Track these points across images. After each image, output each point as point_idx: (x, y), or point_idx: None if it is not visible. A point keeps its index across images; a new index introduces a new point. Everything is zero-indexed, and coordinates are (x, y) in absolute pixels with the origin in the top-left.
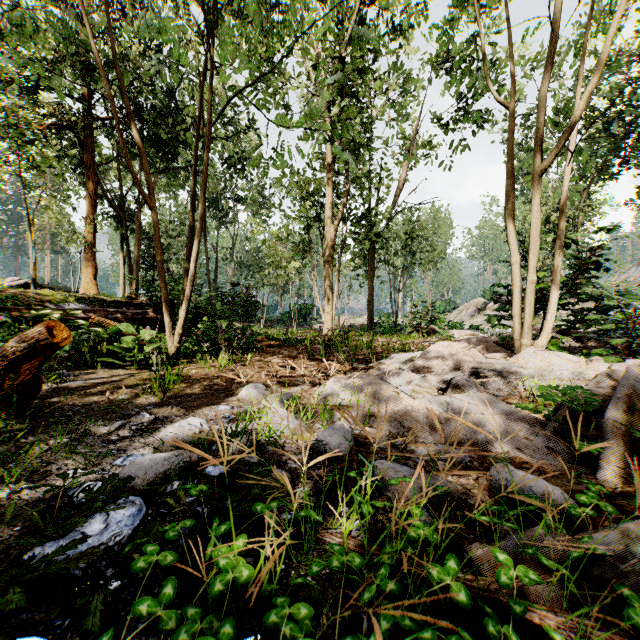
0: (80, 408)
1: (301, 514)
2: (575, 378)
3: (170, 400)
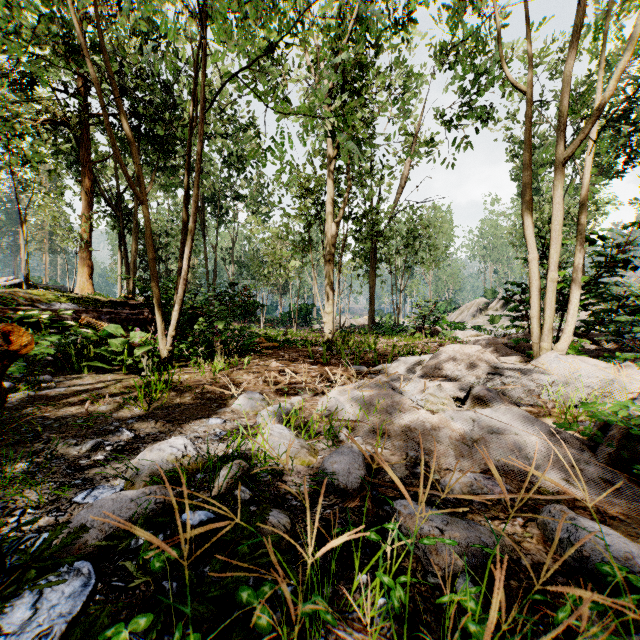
0: (53, 422)
1: (305, 609)
2: (606, 387)
3: (156, 411)
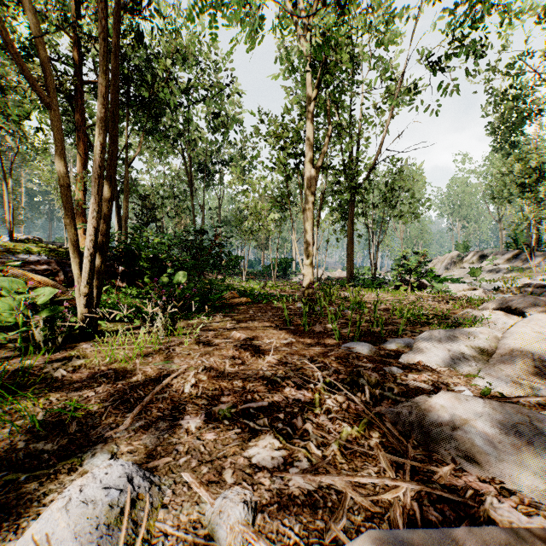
0: None
1: None
2: None
3: None
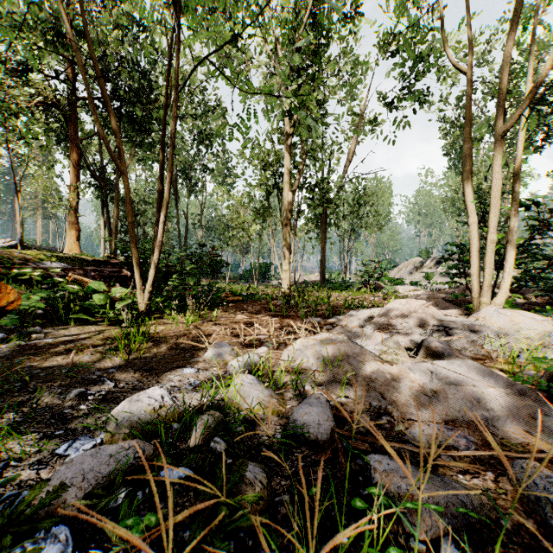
0: (40, 371)
1: None
2: (544, 338)
3: (135, 361)
